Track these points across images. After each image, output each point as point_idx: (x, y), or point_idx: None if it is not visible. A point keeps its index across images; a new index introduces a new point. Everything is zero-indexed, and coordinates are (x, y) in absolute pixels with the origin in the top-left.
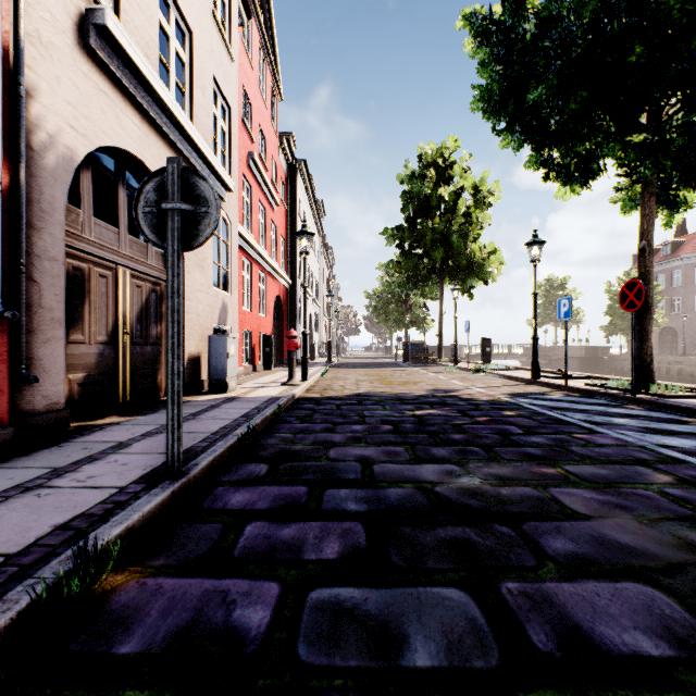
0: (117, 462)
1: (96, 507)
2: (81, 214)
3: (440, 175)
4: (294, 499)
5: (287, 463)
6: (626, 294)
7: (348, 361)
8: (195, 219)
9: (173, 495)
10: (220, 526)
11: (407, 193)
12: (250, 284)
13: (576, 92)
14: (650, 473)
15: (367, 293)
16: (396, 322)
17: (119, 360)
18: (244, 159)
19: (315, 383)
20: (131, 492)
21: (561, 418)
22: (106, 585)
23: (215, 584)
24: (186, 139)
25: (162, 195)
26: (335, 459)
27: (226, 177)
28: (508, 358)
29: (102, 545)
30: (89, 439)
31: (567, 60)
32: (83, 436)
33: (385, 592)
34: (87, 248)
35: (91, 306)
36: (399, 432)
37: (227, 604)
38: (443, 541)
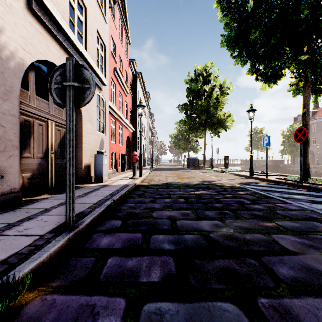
0: (42, 220)
1: (24, 248)
2: (28, 93)
3: (204, 79)
4: (135, 241)
5: (131, 220)
6: (297, 134)
7: (161, 167)
8: (82, 91)
9: (69, 240)
10: (93, 259)
11: (189, 88)
12: (115, 130)
13: (274, 35)
14: (321, 226)
15: (169, 135)
16: (183, 149)
17: (49, 166)
18: (112, 71)
19: (146, 177)
20: (46, 238)
21: (268, 195)
22: (22, 300)
23: (87, 300)
24: (83, 59)
25: (64, 78)
26: (156, 218)
27: (103, 78)
28: (235, 165)
29: (18, 278)
30: (30, 207)
31: (269, 19)
32: (27, 205)
33: (188, 305)
34: (32, 110)
35: (34, 139)
36: (188, 202)
37: (93, 315)
38: (218, 268)
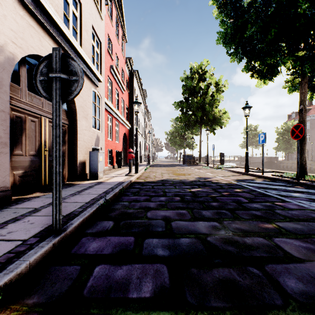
0: (29, 222)
1: (3, 256)
2: (20, 89)
3: (200, 77)
4: (126, 246)
5: (124, 221)
6: (294, 131)
7: (157, 163)
8: (69, 83)
9: (54, 245)
10: (79, 268)
11: (184, 85)
12: (111, 127)
13: (271, 30)
14: None
15: (166, 132)
16: (179, 145)
17: (42, 164)
18: (108, 68)
19: (142, 174)
20: (28, 243)
21: (265, 193)
22: None
23: None
24: (77, 55)
25: (50, 69)
26: (150, 218)
27: (98, 75)
28: (230, 162)
29: None
30: (19, 207)
31: (266, 14)
32: (17, 204)
33: None
34: (24, 106)
35: (26, 136)
36: (184, 201)
37: None
38: (218, 280)
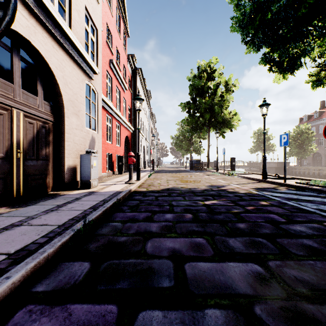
0: None
1: None
2: None
3: (209, 76)
4: None
5: (109, 261)
6: None
7: (162, 169)
8: None
9: None
10: None
11: (192, 85)
12: (111, 129)
13: (305, 1)
14: None
15: (171, 136)
16: (186, 150)
17: (13, 169)
18: (107, 62)
19: (144, 181)
20: None
21: (301, 207)
22: None
23: None
24: (64, 36)
25: None
26: (151, 254)
27: (93, 65)
28: (240, 167)
29: None
30: None
31: None
32: None
33: None
34: None
35: None
36: (198, 220)
37: None
38: None
